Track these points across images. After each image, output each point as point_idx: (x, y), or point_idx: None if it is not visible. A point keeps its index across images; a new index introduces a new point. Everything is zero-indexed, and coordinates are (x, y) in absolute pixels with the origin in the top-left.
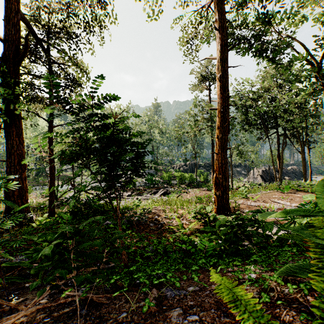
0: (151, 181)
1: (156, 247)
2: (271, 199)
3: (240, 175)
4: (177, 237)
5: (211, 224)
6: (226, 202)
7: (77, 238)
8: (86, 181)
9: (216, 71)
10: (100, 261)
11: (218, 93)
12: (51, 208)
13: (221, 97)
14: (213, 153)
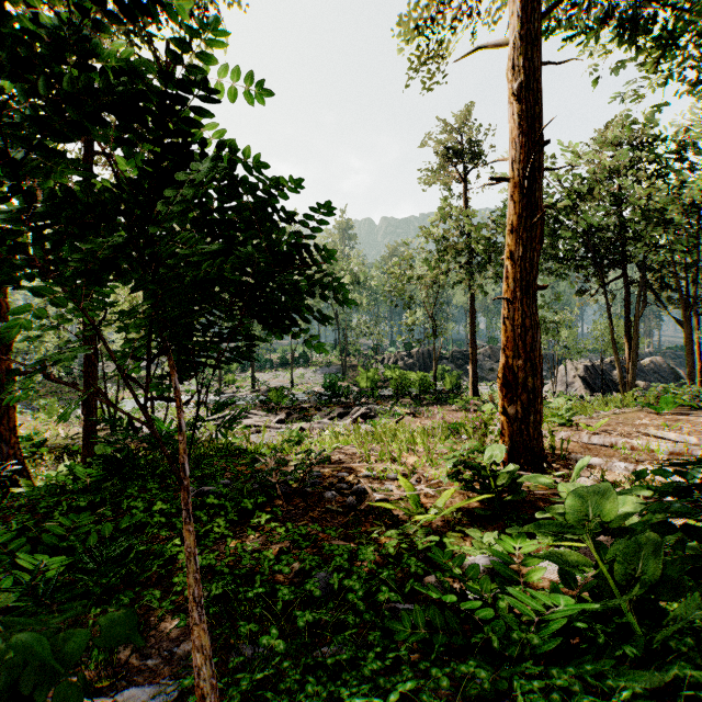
0: (333, 390)
1: (342, 581)
2: (638, 428)
3: None
4: (407, 536)
5: (502, 495)
6: (535, 435)
7: (92, 541)
8: (187, 391)
9: (507, 74)
10: (152, 630)
11: (514, 136)
12: (88, 449)
13: (523, 145)
14: (473, 326)
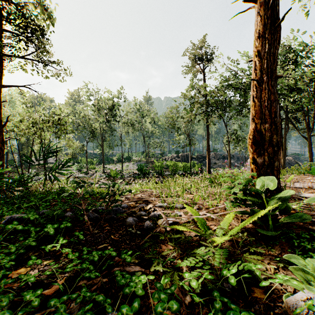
0: (141, 171)
1: None
2: None
3: (233, 167)
4: (202, 258)
5: None
6: (278, 176)
7: None
8: (70, 172)
9: None
10: None
11: None
12: None
13: None
14: (208, 141)
